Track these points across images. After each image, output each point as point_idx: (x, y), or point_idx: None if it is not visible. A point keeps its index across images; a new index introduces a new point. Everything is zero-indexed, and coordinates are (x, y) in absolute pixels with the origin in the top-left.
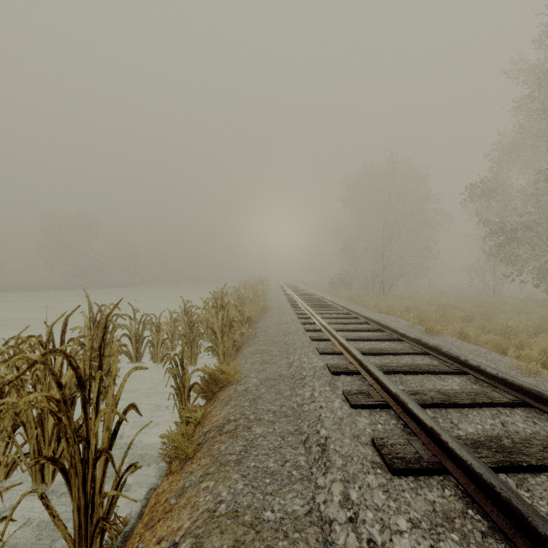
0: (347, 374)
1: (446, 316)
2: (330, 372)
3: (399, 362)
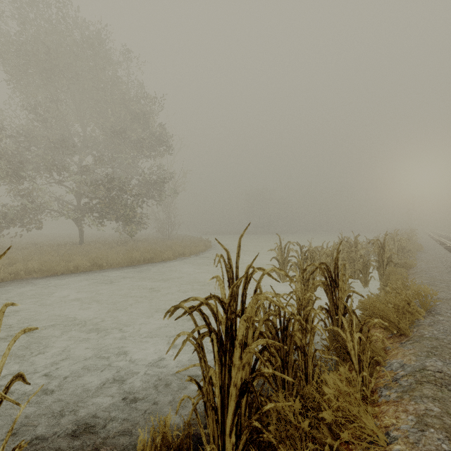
0: None
1: None
2: None
3: None
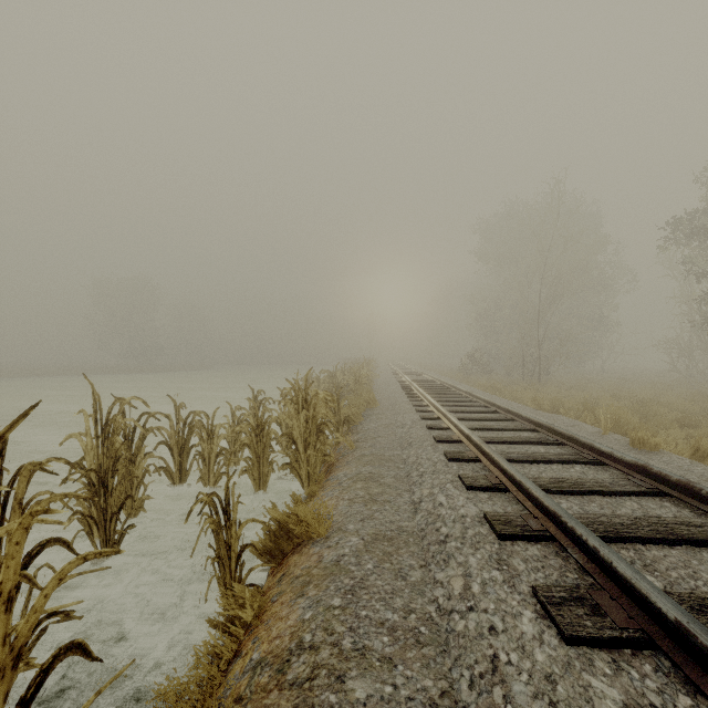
0: (528, 539)
1: (649, 417)
2: (493, 531)
3: (622, 514)
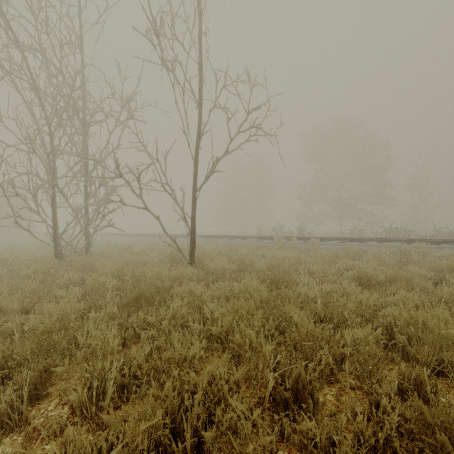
0: None
1: None
2: None
3: None
